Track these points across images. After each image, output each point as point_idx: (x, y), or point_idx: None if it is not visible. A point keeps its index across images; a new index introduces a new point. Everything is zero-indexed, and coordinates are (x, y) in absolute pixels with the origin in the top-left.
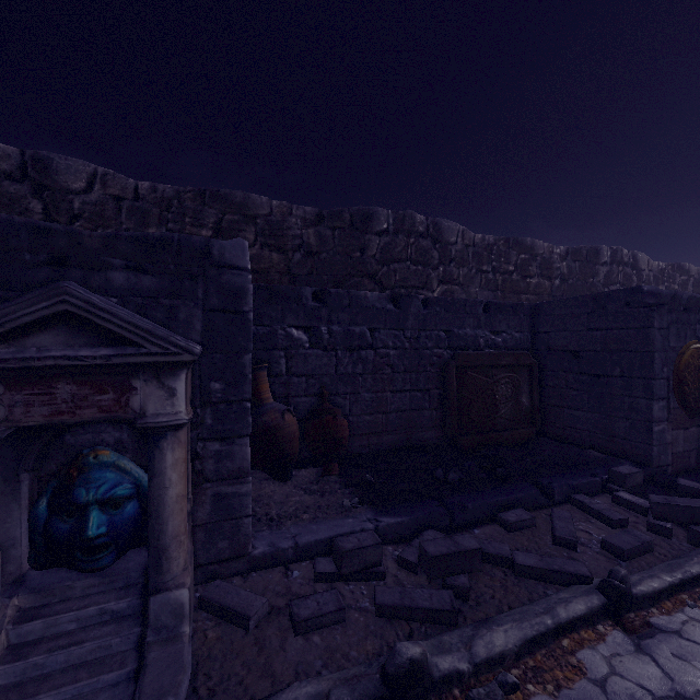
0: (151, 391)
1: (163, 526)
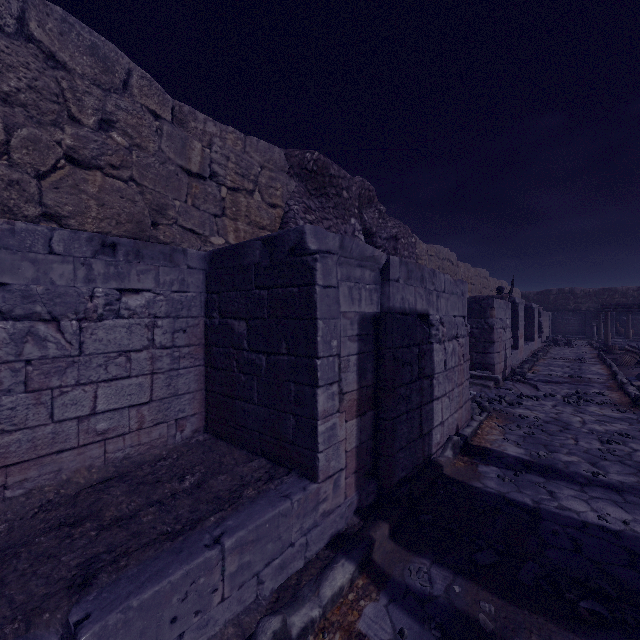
0: None
1: None
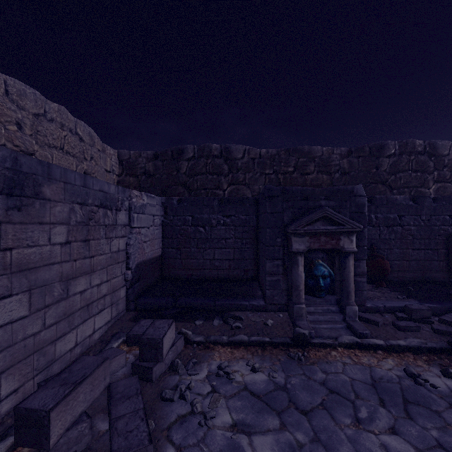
0: (345, 240)
1: (349, 284)
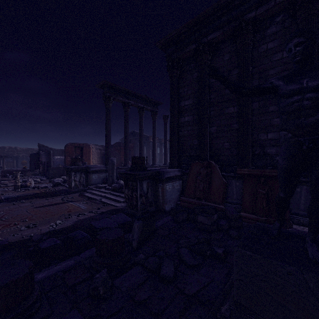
0: None
1: None
